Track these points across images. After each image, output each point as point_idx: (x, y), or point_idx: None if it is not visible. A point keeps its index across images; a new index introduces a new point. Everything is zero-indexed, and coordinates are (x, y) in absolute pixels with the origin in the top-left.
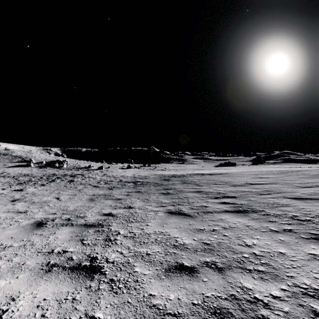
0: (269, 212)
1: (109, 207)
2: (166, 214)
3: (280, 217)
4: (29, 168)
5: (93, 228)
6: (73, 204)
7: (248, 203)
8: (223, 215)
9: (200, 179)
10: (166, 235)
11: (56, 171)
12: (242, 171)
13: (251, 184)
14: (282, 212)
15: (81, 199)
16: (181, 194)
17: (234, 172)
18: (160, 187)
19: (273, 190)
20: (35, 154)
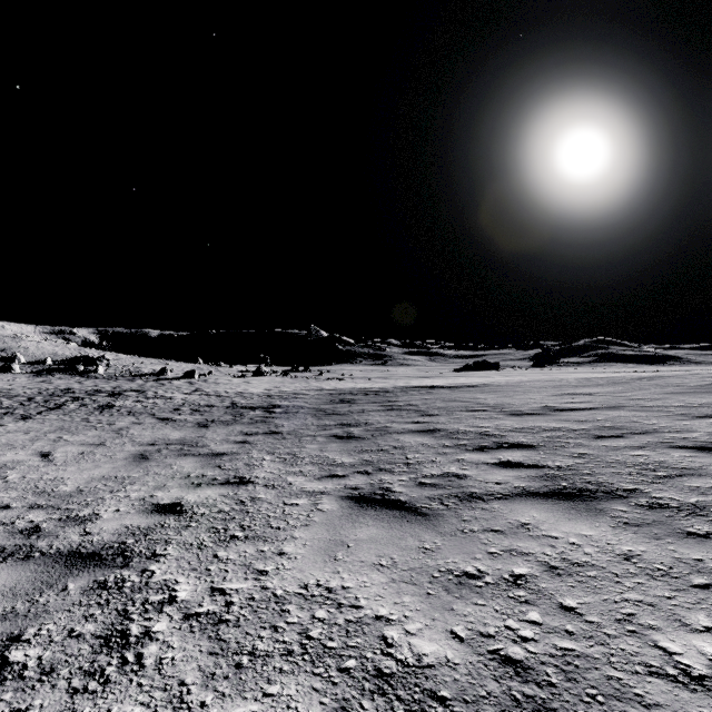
0: (662, 497)
1: (183, 480)
2: (344, 504)
3: (711, 517)
4: (8, 376)
5: (92, 568)
6: (81, 471)
7: (578, 465)
8: (520, 507)
9: (428, 399)
10: (344, 604)
11: (76, 383)
12: (522, 380)
13: (559, 410)
14: (702, 495)
15: (113, 455)
16: (384, 439)
17: (502, 382)
18: (330, 420)
19: (624, 424)
20: (28, 343)
